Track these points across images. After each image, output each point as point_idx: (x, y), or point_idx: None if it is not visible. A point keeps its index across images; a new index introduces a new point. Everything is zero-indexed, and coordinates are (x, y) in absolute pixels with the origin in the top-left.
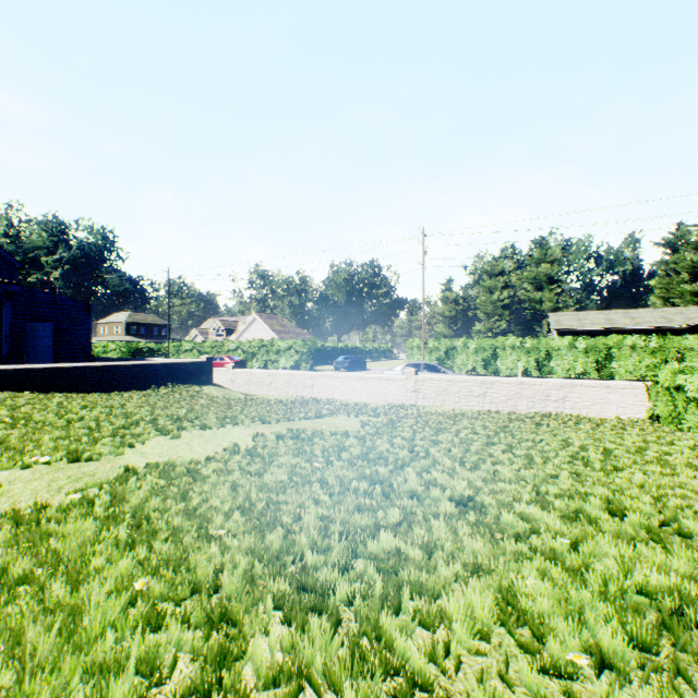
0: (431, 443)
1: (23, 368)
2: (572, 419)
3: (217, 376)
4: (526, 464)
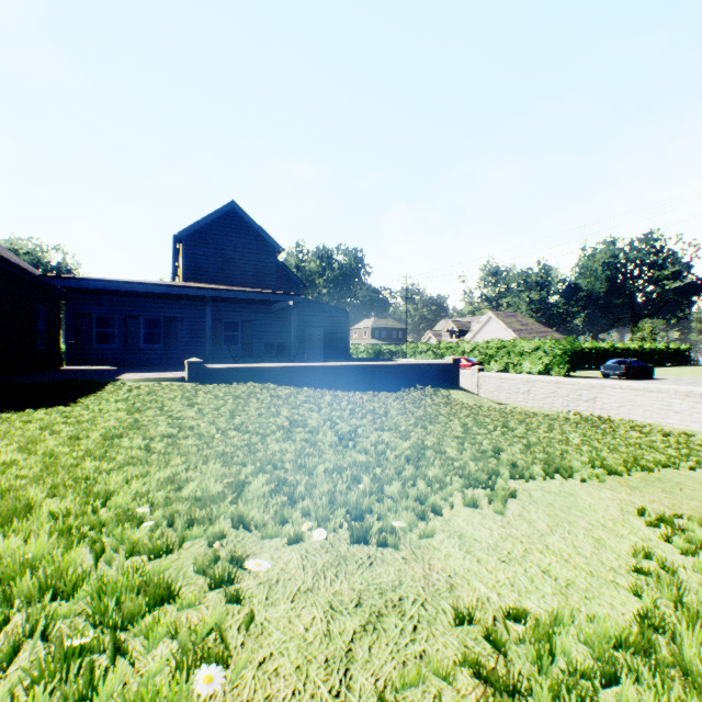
0: None
1: (303, 365)
2: None
3: (460, 379)
4: None
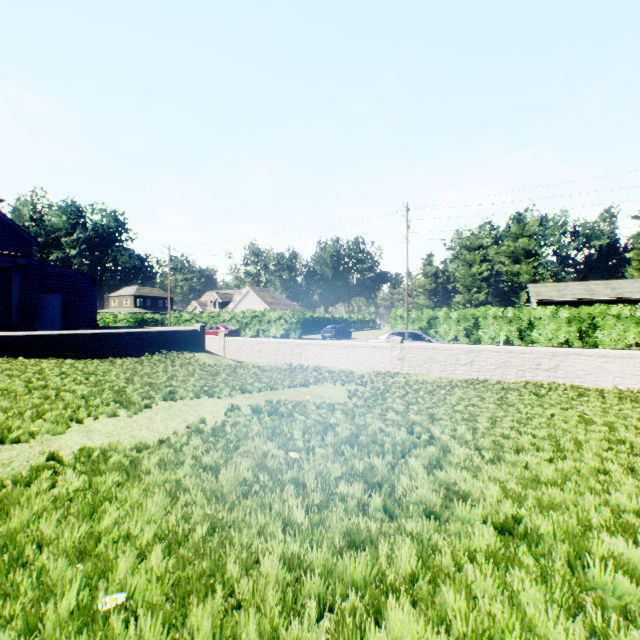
0: (429, 419)
1: (23, 334)
2: (566, 389)
3: (211, 344)
4: (555, 450)
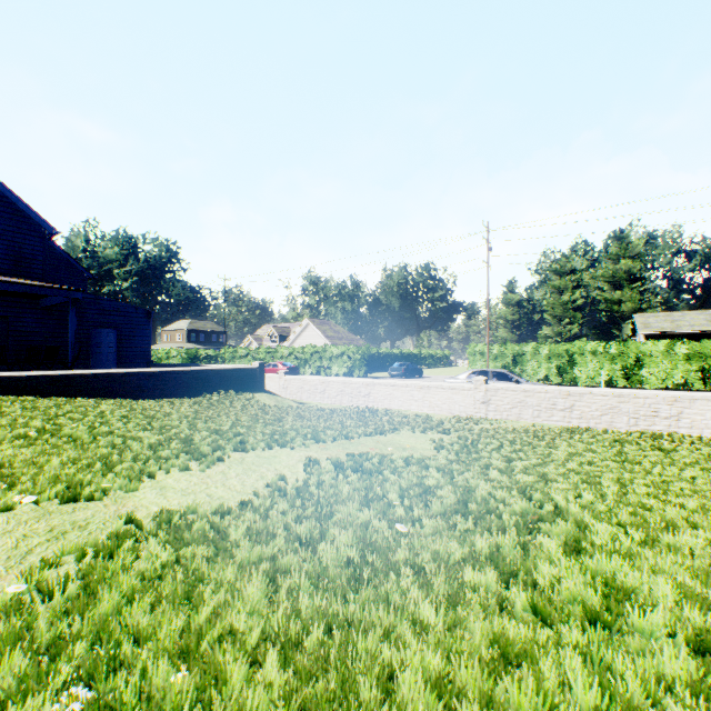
0: (541, 480)
1: (80, 373)
2: (694, 442)
3: (269, 383)
4: None
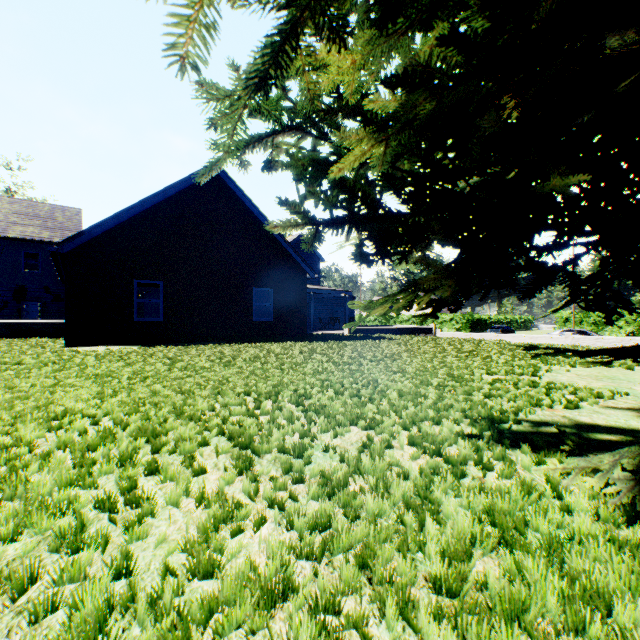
0: None
1: (382, 328)
2: None
3: None
4: None
